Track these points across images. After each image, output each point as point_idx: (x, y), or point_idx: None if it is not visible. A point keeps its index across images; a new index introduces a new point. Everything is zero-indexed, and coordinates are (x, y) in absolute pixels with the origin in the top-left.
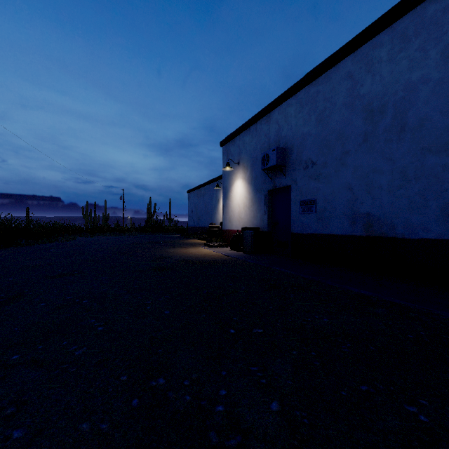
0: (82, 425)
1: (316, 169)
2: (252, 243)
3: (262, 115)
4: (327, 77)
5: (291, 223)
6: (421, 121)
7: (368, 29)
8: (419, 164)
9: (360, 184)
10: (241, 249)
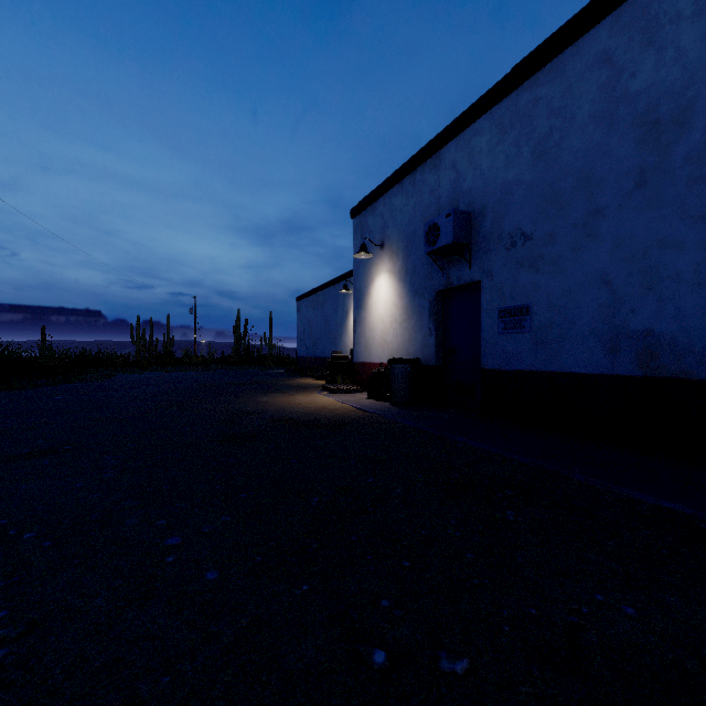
0: None
1: (533, 248)
2: (407, 386)
3: (424, 156)
4: (556, 69)
5: (481, 351)
6: None
7: None
8: None
9: (629, 272)
10: (387, 397)
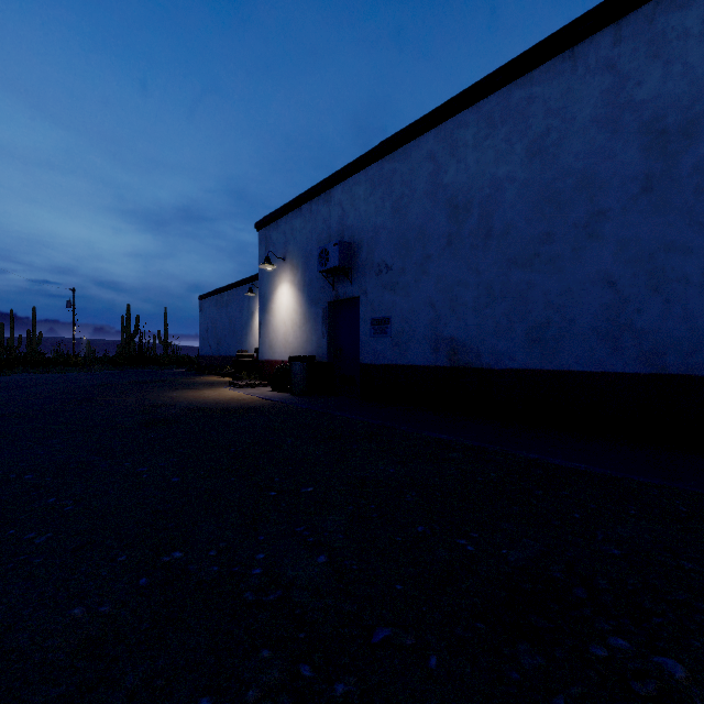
0: (72, 611)
1: (392, 276)
2: (304, 379)
3: (319, 191)
4: (406, 153)
5: (360, 350)
6: (507, 227)
7: (452, 102)
8: (506, 279)
9: (443, 299)
10: (288, 389)
